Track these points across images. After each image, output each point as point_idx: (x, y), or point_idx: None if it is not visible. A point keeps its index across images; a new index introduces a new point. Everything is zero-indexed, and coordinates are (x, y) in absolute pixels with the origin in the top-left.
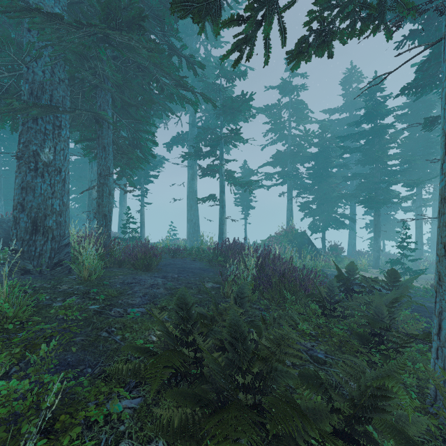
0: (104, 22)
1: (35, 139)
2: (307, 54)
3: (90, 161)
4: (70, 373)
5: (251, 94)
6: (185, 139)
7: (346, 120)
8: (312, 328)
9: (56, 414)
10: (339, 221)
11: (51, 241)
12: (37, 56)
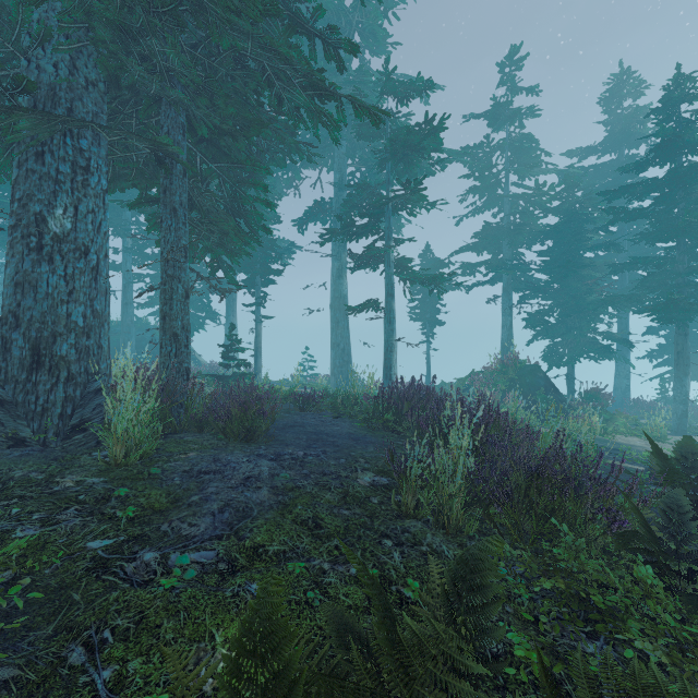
0: None
1: (40, 191)
2: None
3: None
4: None
5: (443, 118)
6: (326, 209)
7: (611, 165)
8: (665, 656)
9: None
10: (602, 345)
11: (64, 384)
12: (44, 36)
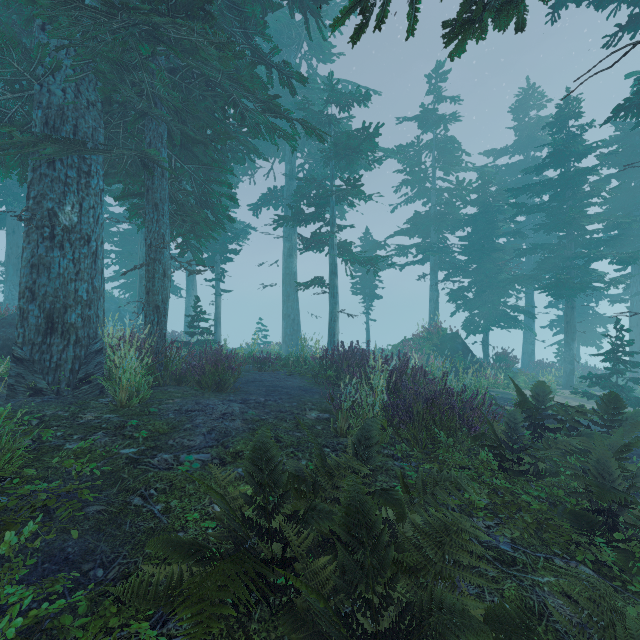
0: (149, 5)
1: (52, 191)
2: (479, 26)
3: (139, 228)
4: (59, 584)
5: (377, 126)
6: (279, 196)
7: (520, 165)
8: (486, 495)
9: None
10: (510, 316)
11: (74, 345)
12: (55, 67)
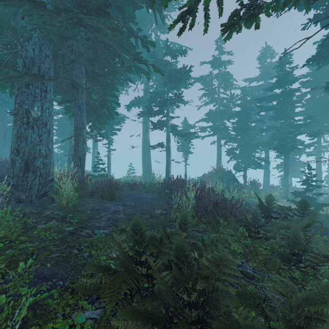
0: (77, 9)
1: (27, 100)
2: (238, 26)
3: (69, 118)
4: (44, 287)
5: (190, 67)
6: (140, 101)
7: (262, 86)
8: (241, 248)
9: (27, 326)
10: (257, 162)
11: (39, 177)
12: (29, 38)
